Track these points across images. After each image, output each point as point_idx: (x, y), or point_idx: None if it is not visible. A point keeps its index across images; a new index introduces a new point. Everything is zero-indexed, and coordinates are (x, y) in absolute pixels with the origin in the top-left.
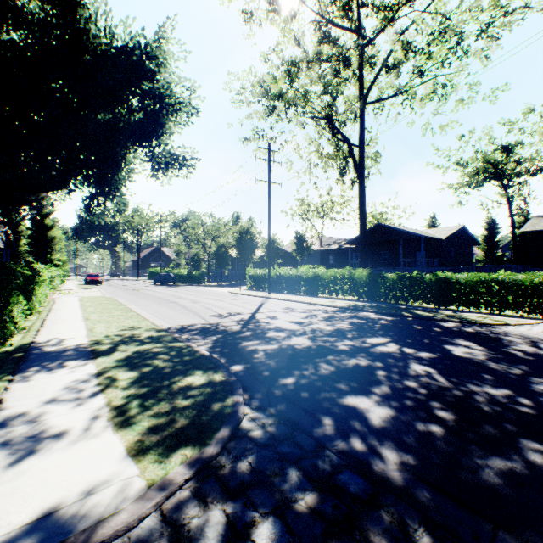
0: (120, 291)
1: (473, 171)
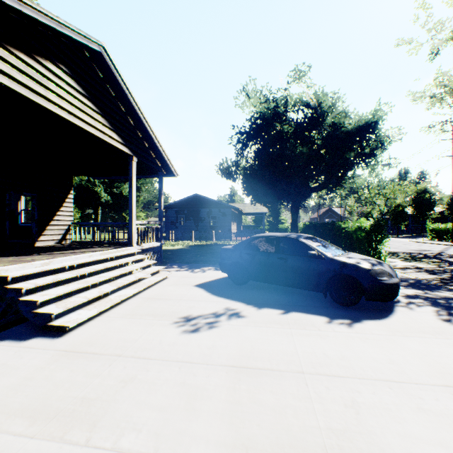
0: None
1: None
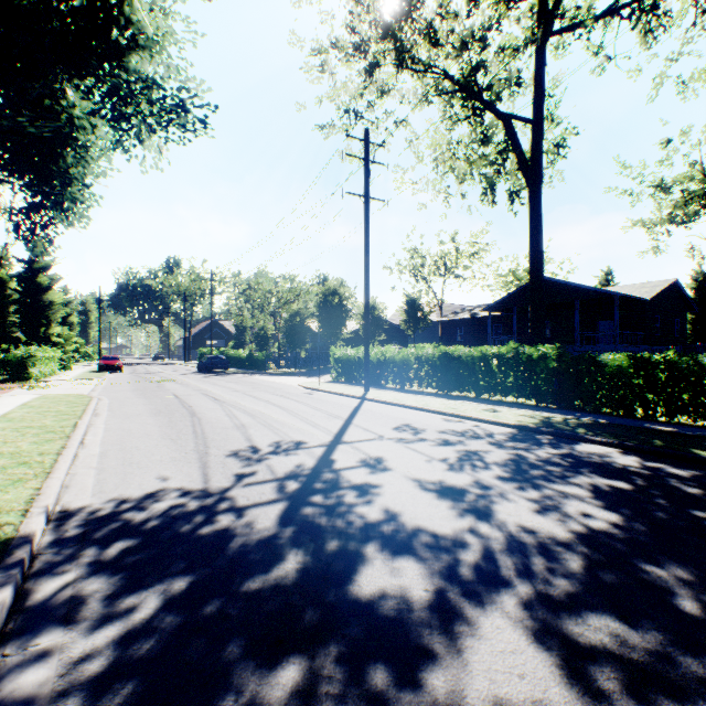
0: (130, 383)
1: (686, 196)
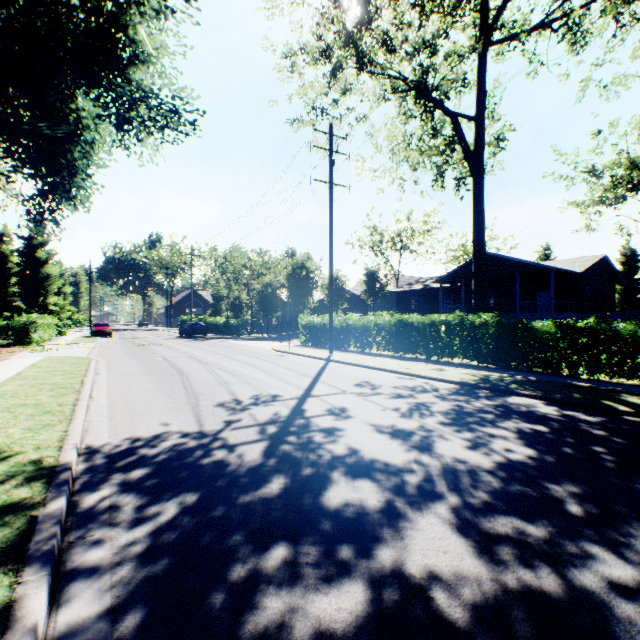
0: (122, 347)
1: (614, 181)
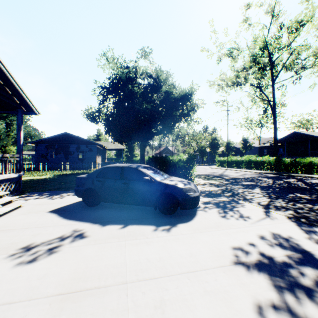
0: None
1: None
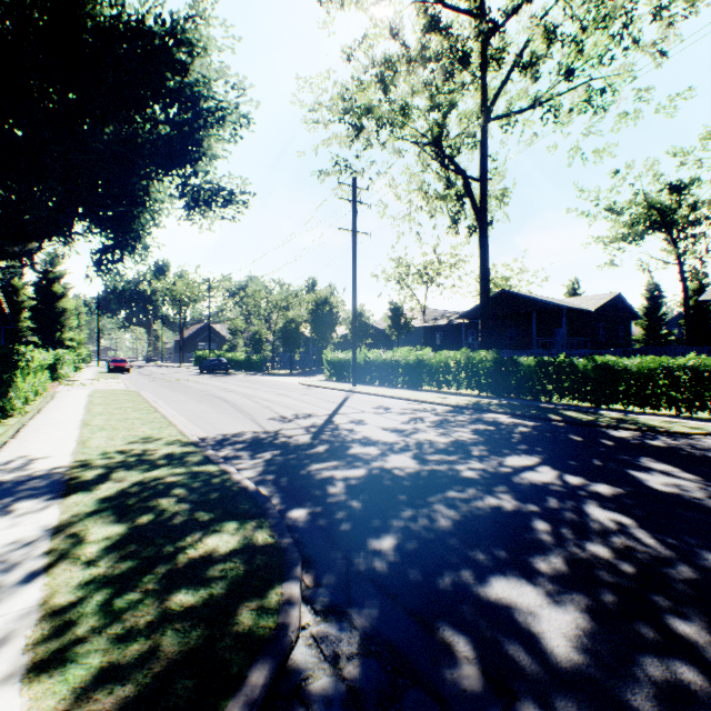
0: (152, 382)
1: (632, 220)
